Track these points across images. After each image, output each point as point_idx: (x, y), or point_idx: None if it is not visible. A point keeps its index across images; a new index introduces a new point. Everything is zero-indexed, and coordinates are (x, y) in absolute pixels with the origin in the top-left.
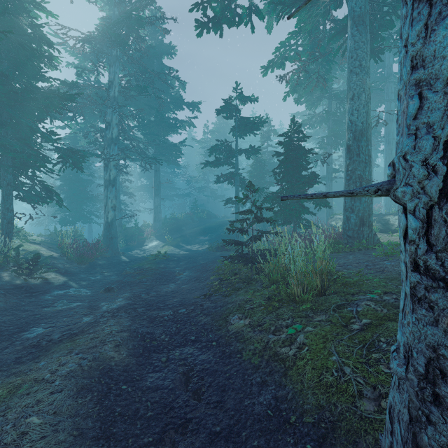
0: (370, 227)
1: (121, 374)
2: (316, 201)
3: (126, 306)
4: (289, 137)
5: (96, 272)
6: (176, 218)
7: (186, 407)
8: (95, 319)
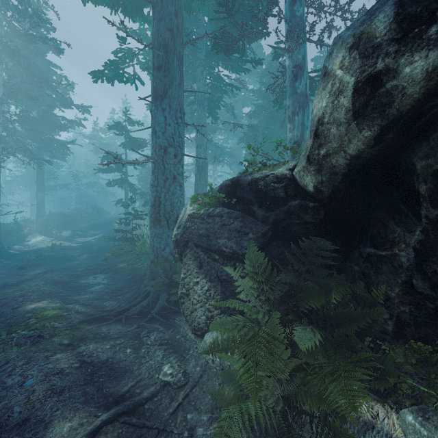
0: None
1: (69, 281)
2: None
3: (49, 270)
4: None
5: None
6: (62, 214)
7: (100, 283)
8: (32, 275)
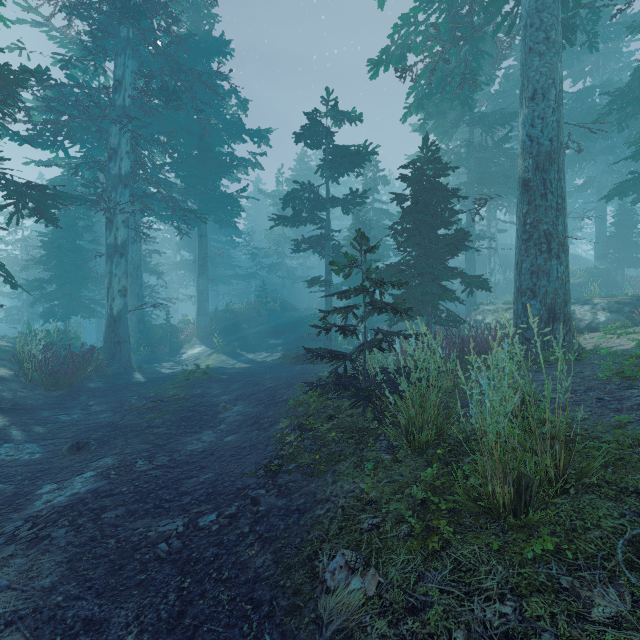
0: (567, 323)
1: None
2: (465, 278)
3: (84, 503)
4: (418, 170)
5: (76, 405)
6: (232, 311)
7: None
8: None
